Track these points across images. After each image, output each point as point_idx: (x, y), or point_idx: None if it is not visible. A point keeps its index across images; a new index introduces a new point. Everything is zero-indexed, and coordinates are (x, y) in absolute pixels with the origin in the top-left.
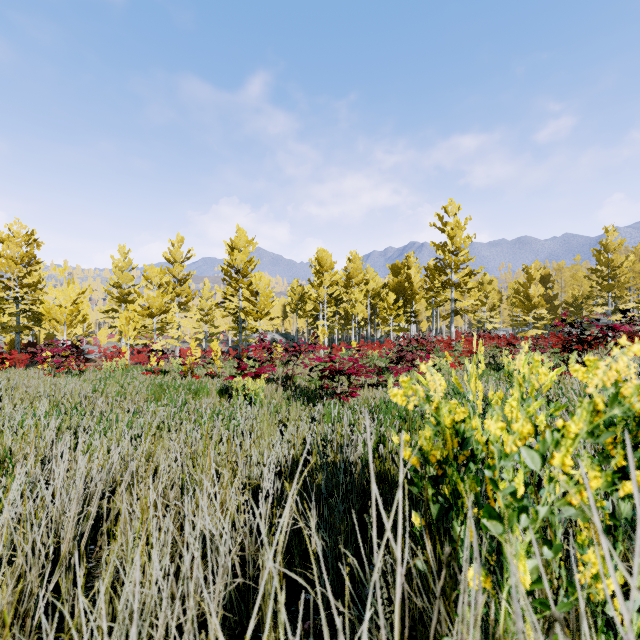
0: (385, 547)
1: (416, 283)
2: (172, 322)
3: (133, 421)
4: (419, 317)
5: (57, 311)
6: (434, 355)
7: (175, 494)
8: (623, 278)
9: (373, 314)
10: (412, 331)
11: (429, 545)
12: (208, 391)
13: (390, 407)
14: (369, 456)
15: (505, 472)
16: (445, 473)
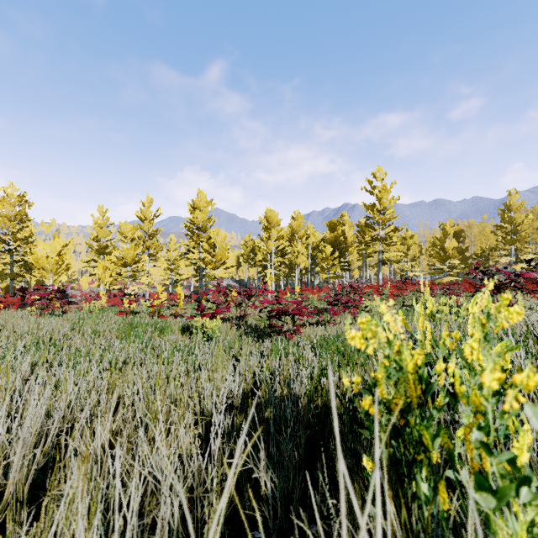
0: (330, 478)
1: (349, 237)
2: (143, 270)
3: (104, 356)
4: (352, 266)
5: (44, 261)
6: (365, 298)
7: (128, 431)
8: (523, 233)
9: (313, 264)
10: (346, 278)
11: (393, 509)
12: (172, 329)
13: (330, 343)
14: (334, 424)
15: (465, 419)
16: (408, 425)
